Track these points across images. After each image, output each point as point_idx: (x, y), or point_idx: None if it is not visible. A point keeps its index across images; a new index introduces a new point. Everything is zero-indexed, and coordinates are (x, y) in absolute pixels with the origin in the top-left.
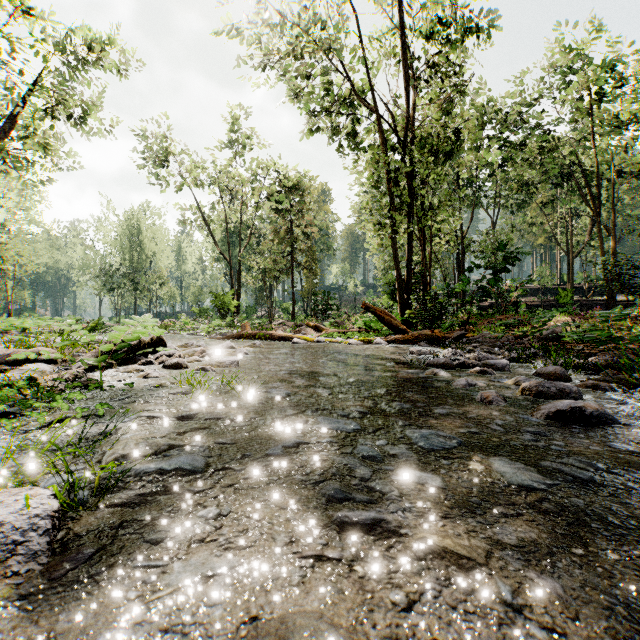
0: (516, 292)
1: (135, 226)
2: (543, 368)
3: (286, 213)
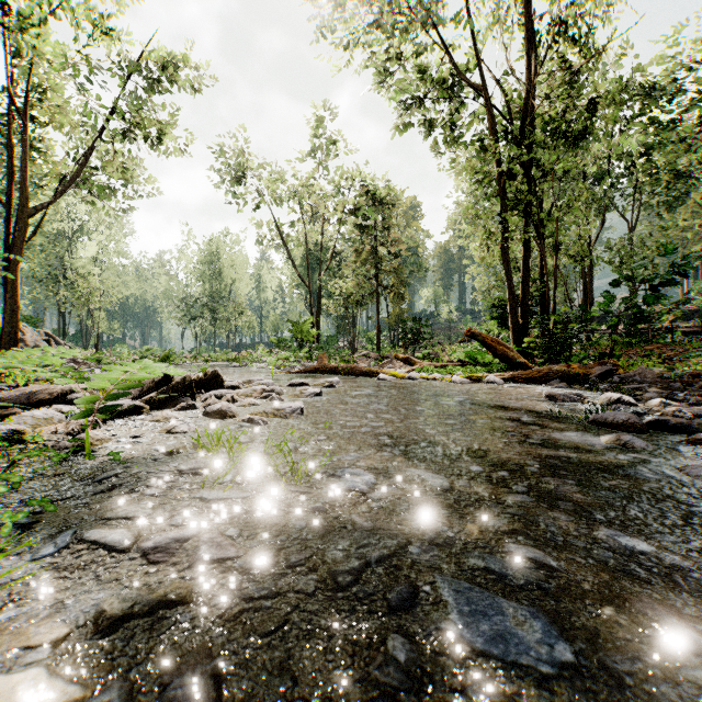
0: (670, 314)
1: (215, 254)
2: None
3: (370, 230)
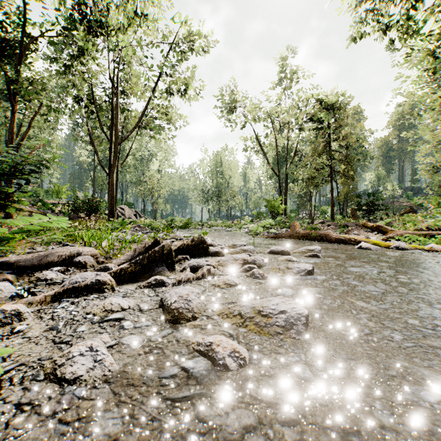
0: None
1: (219, 161)
2: None
3: (326, 129)
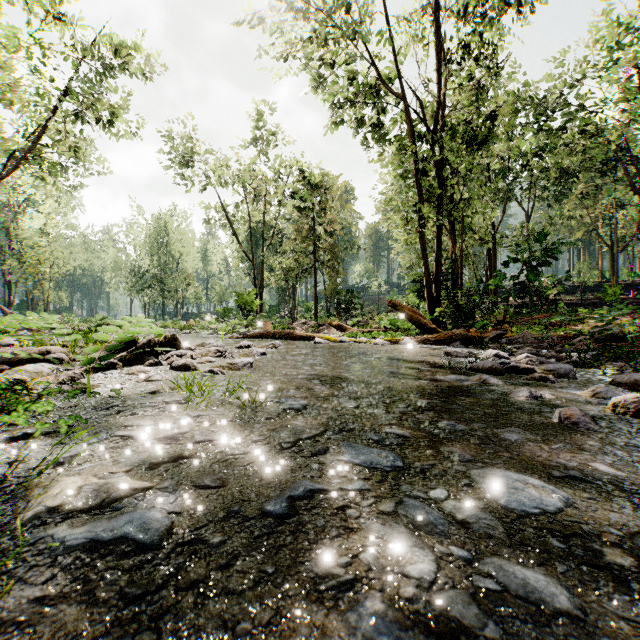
0: (555, 289)
1: (163, 228)
2: (624, 376)
3: (309, 211)
